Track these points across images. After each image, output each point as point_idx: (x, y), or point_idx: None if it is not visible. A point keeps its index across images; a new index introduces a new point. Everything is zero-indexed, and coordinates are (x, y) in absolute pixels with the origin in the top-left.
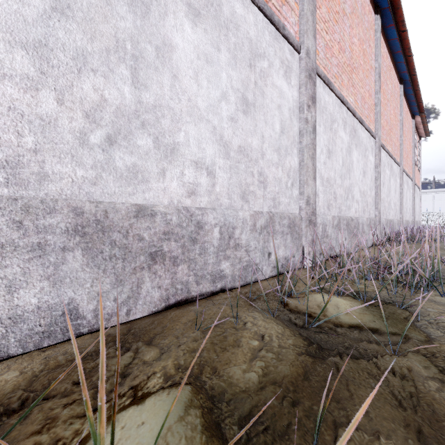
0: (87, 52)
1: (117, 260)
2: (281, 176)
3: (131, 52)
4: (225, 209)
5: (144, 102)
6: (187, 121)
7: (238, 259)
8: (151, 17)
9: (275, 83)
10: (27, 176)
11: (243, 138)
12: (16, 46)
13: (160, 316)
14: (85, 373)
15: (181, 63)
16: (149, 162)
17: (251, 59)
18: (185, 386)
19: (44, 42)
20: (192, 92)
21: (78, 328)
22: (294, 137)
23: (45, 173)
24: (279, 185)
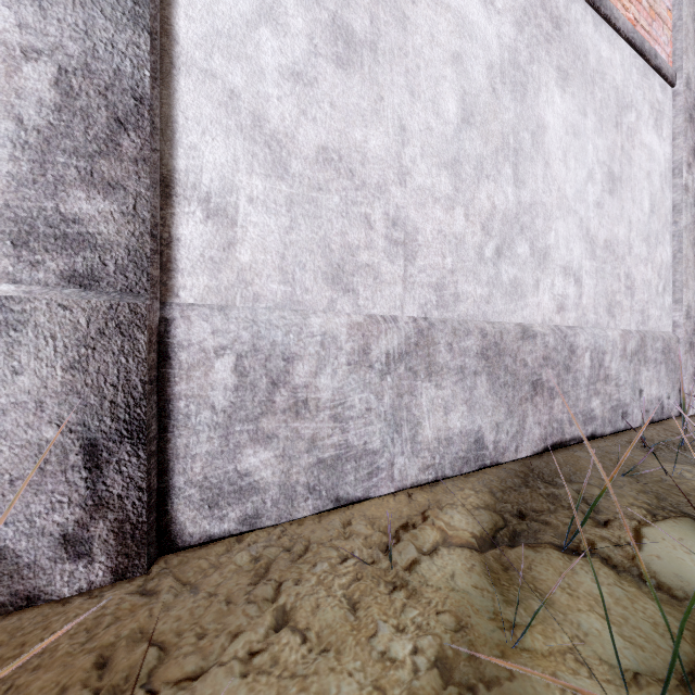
0: (483, 158)
1: (509, 388)
2: (650, 277)
3: (512, 146)
4: (592, 328)
5: (522, 202)
6: (556, 217)
7: (608, 395)
8: (527, 99)
9: (644, 141)
10: (447, 298)
11: (609, 228)
12: (441, 169)
13: (545, 457)
14: (545, 497)
15: (552, 145)
16: (526, 273)
17: (617, 115)
18: (684, 518)
19: (457, 157)
20: (561, 178)
21: (484, 459)
22: (666, 216)
23: (457, 294)
24: (648, 291)
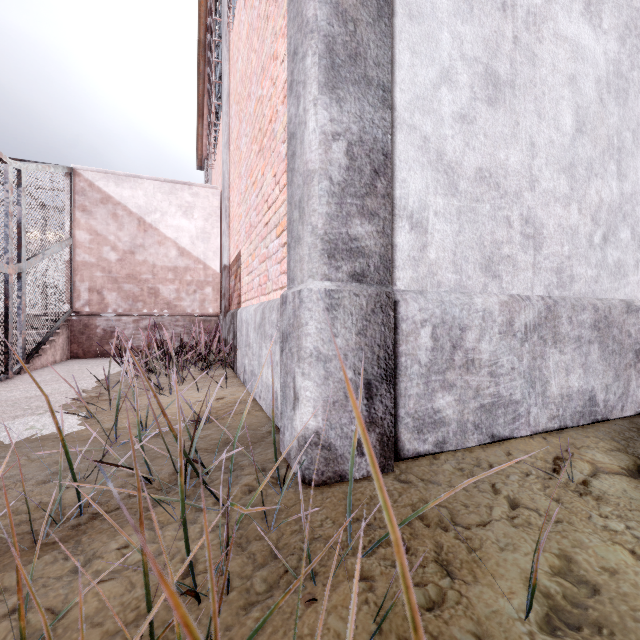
0: (592, 159)
1: (615, 355)
2: None
3: (616, 146)
4: None
5: (624, 193)
6: None
7: None
8: (628, 102)
9: None
10: (565, 279)
11: None
12: (560, 173)
13: None
14: None
15: None
16: (627, 255)
17: None
18: None
19: (572, 162)
20: None
21: (595, 414)
22: None
23: (572, 275)
24: None
